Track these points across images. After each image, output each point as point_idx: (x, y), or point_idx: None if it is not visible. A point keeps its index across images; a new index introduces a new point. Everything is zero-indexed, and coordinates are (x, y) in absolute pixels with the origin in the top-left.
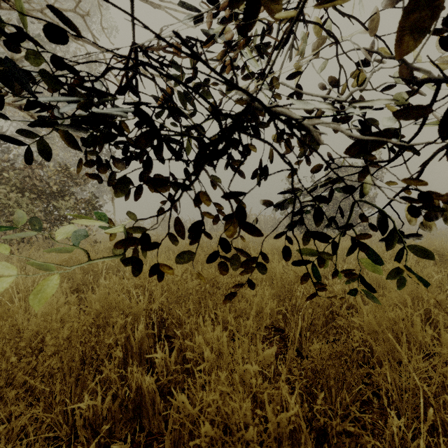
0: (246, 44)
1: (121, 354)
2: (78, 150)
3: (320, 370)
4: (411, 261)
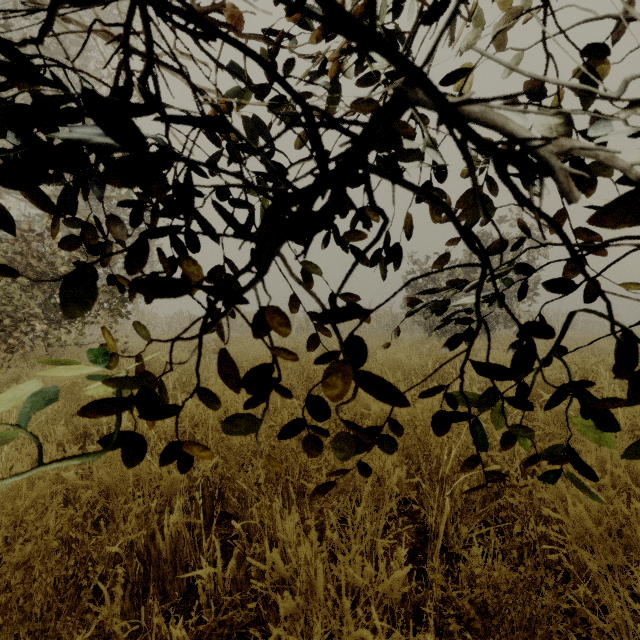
0: (361, 7)
1: (137, 568)
2: (44, 209)
3: (494, 610)
4: (616, 389)
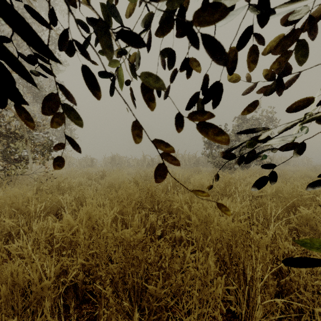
0: None
1: None
2: None
3: None
4: None
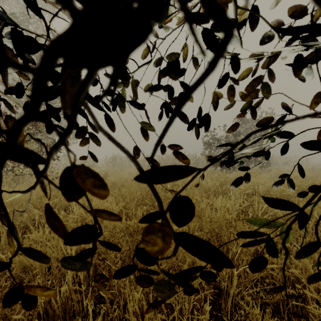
0: None
1: None
2: None
3: None
4: None
